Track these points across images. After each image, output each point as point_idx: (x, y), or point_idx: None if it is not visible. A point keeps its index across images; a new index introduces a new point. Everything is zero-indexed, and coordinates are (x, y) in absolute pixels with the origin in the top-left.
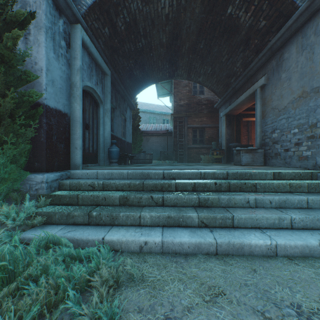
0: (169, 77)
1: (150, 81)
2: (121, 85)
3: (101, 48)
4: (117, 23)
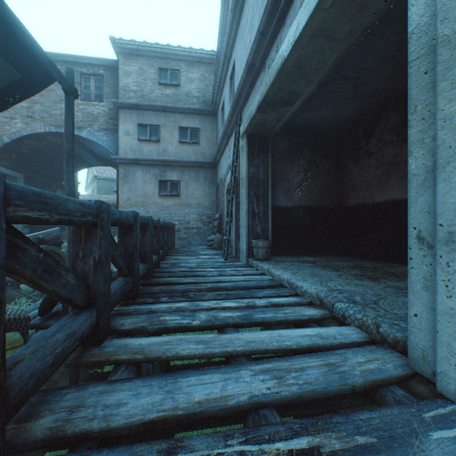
0: (97, 165)
1: (79, 168)
2: (42, 177)
3: (12, 164)
4: (22, 151)
